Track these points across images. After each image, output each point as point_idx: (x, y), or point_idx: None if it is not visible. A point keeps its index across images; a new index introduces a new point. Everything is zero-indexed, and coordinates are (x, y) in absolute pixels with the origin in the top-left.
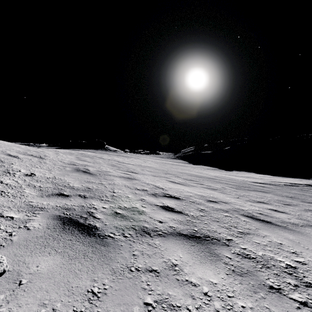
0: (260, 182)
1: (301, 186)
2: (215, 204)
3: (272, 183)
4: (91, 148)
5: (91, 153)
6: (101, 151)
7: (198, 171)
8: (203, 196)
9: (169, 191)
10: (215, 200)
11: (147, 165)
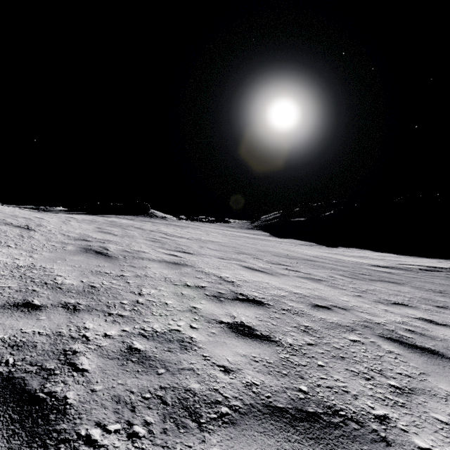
0: (382, 265)
1: (445, 271)
2: (327, 312)
3: (401, 267)
4: (128, 213)
5: (126, 221)
6: (143, 218)
7: (287, 248)
8: (303, 295)
9: (245, 288)
10: (326, 303)
11: (211, 238)
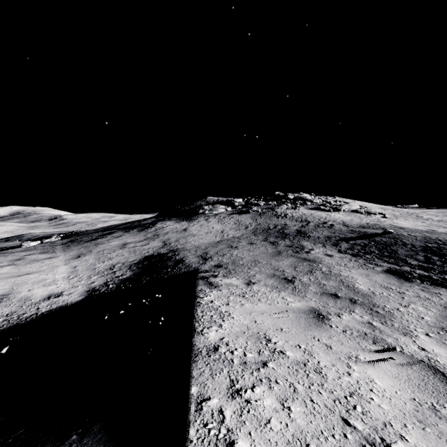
0: None
1: None
2: None
3: None
4: None
5: None
6: None
7: None
8: None
9: None
10: None
11: None
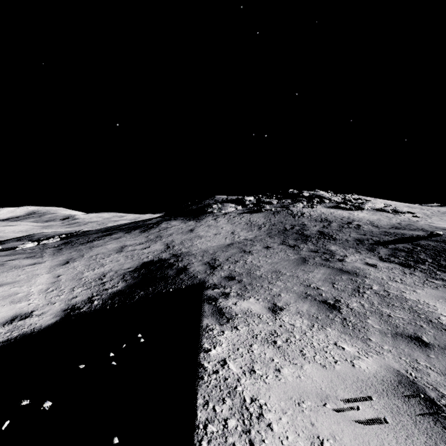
0: None
1: None
2: None
3: None
4: None
5: None
6: None
7: None
8: None
9: None
10: None
11: None
